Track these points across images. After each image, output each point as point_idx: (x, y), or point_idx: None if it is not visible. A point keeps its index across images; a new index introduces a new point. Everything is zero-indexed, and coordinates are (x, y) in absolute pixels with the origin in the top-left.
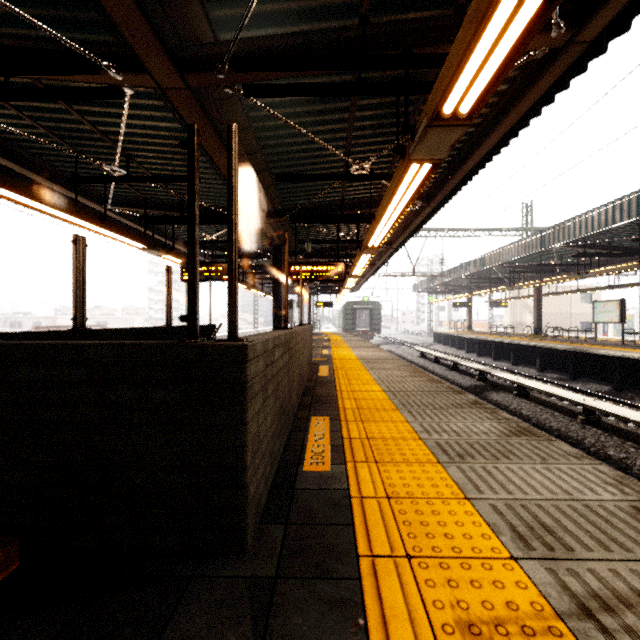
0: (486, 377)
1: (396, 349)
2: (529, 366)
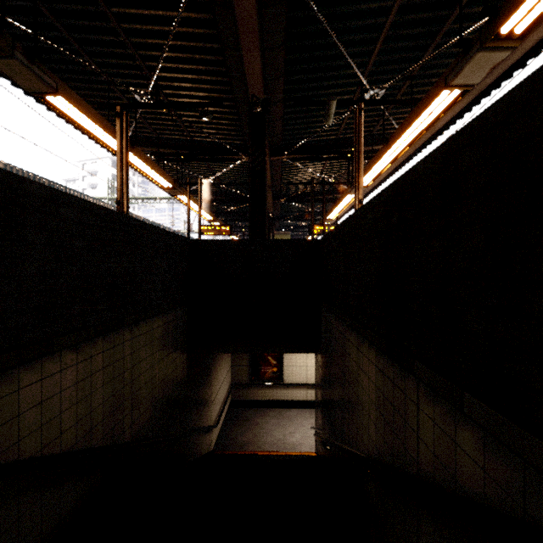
0: None
1: None
2: None
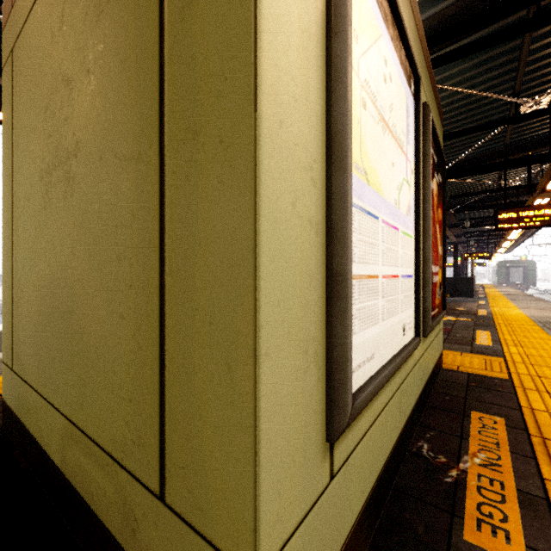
0: None
1: (545, 297)
2: None
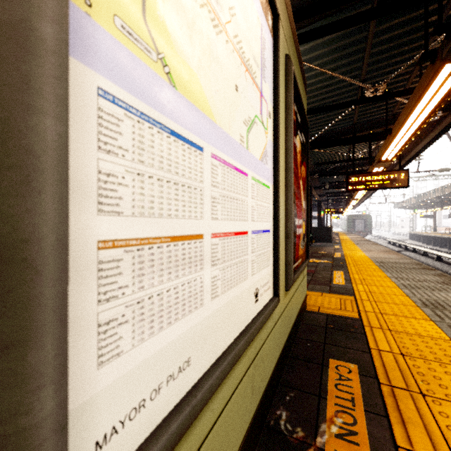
0: (408, 248)
1: (377, 241)
2: (447, 248)
